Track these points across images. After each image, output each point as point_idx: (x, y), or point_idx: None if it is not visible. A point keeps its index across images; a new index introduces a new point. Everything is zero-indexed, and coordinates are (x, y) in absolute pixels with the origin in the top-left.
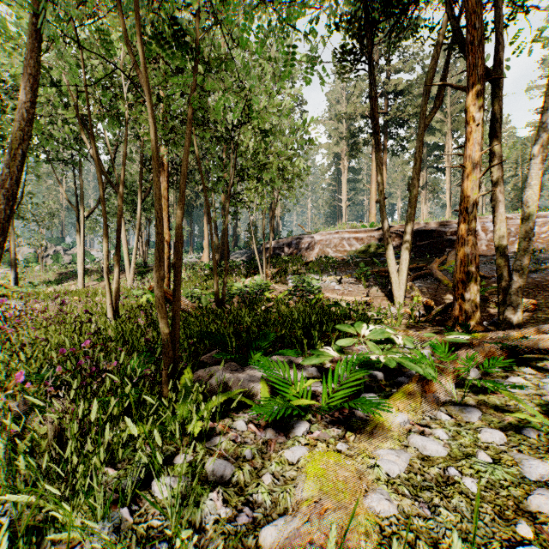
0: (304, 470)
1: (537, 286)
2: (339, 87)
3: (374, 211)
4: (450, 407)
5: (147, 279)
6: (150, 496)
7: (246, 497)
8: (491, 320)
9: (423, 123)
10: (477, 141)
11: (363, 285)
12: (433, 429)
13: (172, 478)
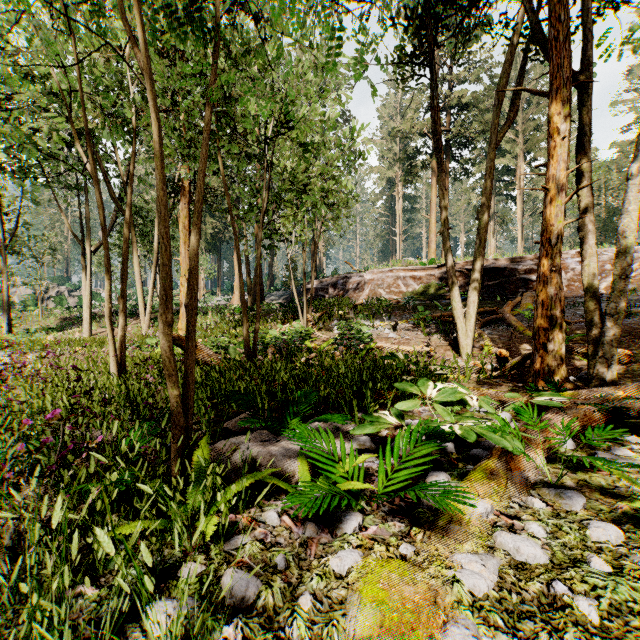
0: (356, 590)
1: (630, 334)
2: (392, 101)
3: (434, 245)
4: (544, 489)
5: None
6: (140, 630)
7: (276, 633)
8: (578, 374)
9: (495, 139)
10: (562, 158)
11: (422, 332)
12: (525, 522)
13: (174, 602)
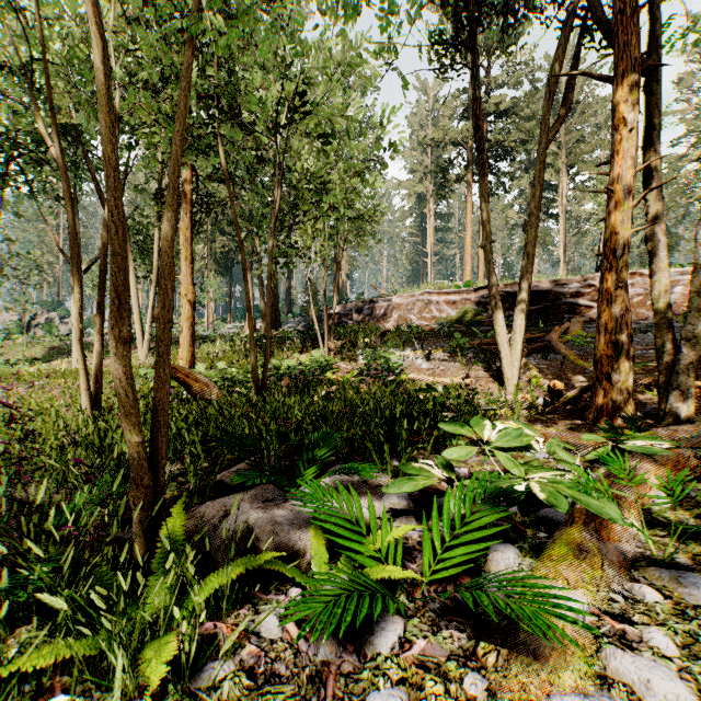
0: None
1: (698, 363)
2: (423, 109)
3: (469, 267)
4: (651, 570)
5: None
6: None
7: None
8: (645, 410)
9: (545, 138)
10: (629, 154)
11: (460, 362)
12: (641, 627)
13: None
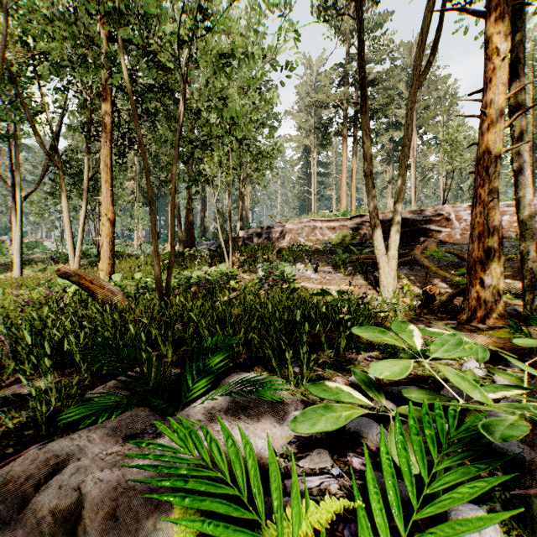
0: None
1: None
2: (309, 80)
3: (345, 202)
4: None
5: (96, 269)
6: None
7: None
8: (506, 311)
9: (416, 81)
10: (501, 81)
11: (342, 273)
12: None
13: None
